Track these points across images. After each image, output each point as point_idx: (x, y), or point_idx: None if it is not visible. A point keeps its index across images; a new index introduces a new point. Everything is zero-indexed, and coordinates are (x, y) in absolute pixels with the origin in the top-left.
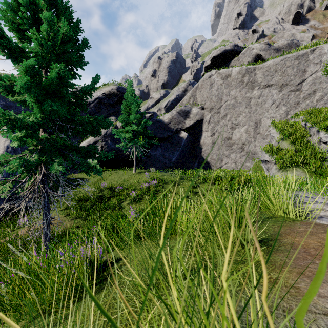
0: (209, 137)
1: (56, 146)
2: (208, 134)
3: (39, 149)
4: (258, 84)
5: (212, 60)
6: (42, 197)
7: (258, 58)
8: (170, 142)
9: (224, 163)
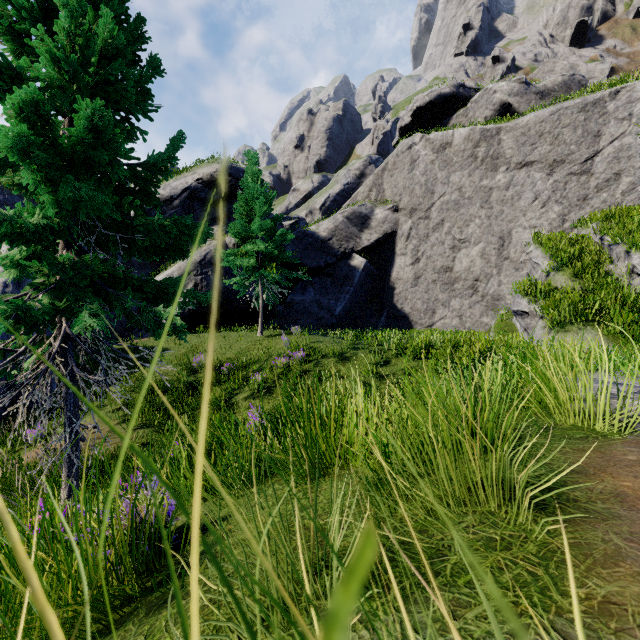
0: (408, 266)
1: (91, 279)
2: (407, 260)
3: (55, 284)
4: (505, 161)
5: (415, 115)
6: (63, 385)
7: (505, 111)
8: (331, 276)
9: (439, 318)
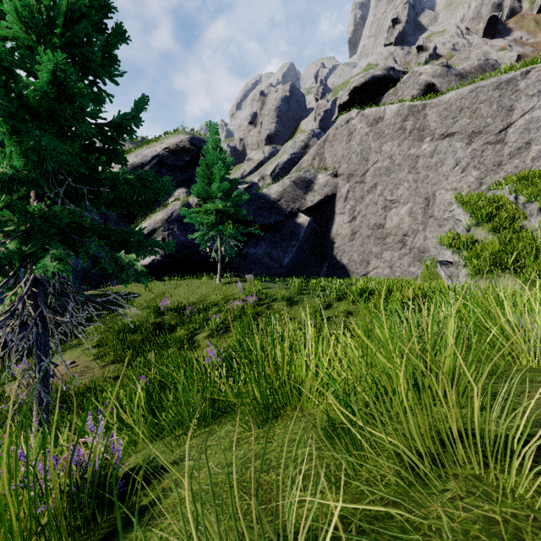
0: (346, 223)
1: (60, 227)
2: (345, 218)
3: (23, 232)
4: (430, 132)
5: (352, 94)
6: (34, 325)
7: (429, 90)
8: (280, 232)
9: (372, 268)
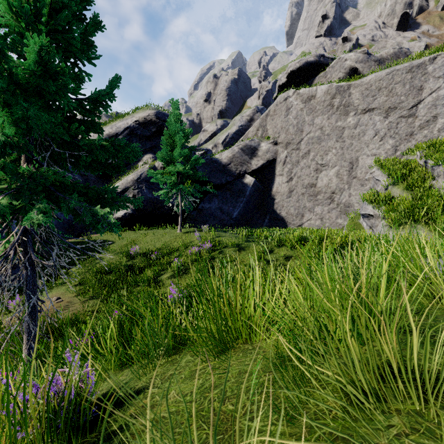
0: (284, 183)
1: (46, 186)
2: (284, 179)
3: (14, 189)
4: (353, 108)
5: (289, 77)
6: (24, 268)
7: (353, 73)
8: (230, 190)
9: (306, 220)
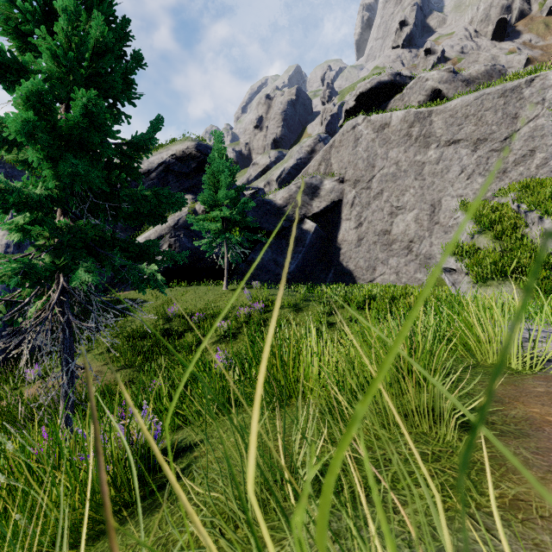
0: (352, 229)
1: (84, 241)
2: (351, 224)
3: (54, 245)
4: (435, 139)
5: (358, 100)
6: (61, 331)
7: (436, 96)
8: (286, 238)
9: (378, 274)
